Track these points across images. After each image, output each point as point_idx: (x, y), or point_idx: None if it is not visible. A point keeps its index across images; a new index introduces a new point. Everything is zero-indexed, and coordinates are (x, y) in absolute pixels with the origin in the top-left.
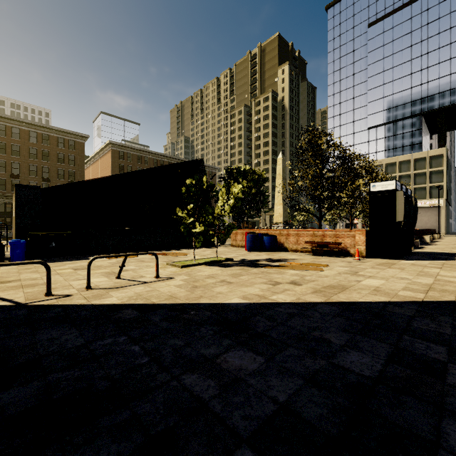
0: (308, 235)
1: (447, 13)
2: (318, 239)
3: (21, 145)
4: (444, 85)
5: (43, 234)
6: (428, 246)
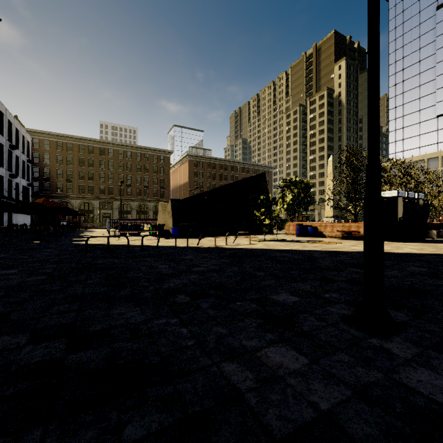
0: (340, 226)
1: None
2: (346, 229)
3: (132, 163)
4: None
5: (186, 224)
6: None
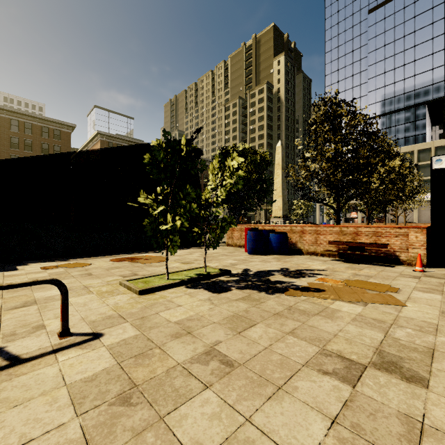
0: (333, 232)
1: None
2: (348, 238)
3: (1, 134)
4: None
5: None
6: None
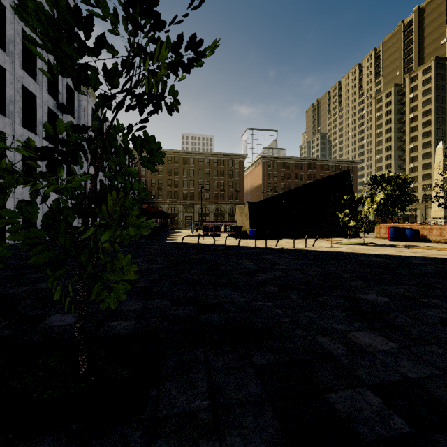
0: None
1: None
2: None
3: (210, 169)
4: None
5: (263, 226)
6: None
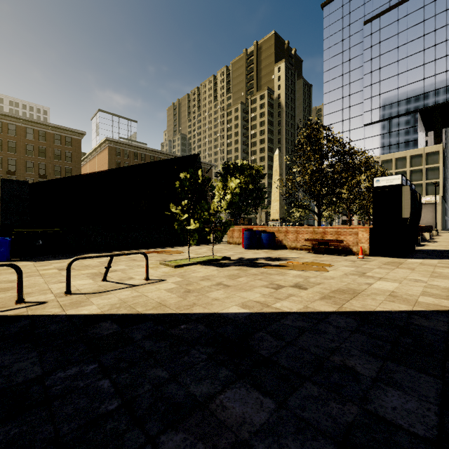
0: (308, 232)
1: (444, 10)
2: (319, 236)
3: (18, 142)
4: (441, 82)
5: (29, 231)
6: (430, 244)
